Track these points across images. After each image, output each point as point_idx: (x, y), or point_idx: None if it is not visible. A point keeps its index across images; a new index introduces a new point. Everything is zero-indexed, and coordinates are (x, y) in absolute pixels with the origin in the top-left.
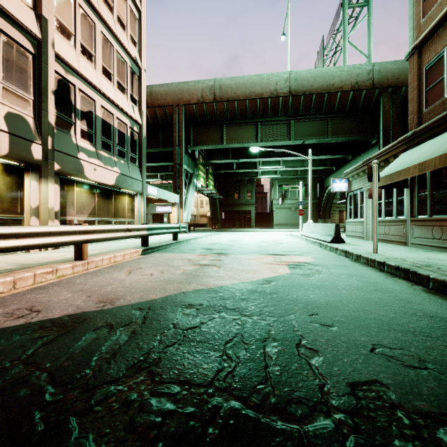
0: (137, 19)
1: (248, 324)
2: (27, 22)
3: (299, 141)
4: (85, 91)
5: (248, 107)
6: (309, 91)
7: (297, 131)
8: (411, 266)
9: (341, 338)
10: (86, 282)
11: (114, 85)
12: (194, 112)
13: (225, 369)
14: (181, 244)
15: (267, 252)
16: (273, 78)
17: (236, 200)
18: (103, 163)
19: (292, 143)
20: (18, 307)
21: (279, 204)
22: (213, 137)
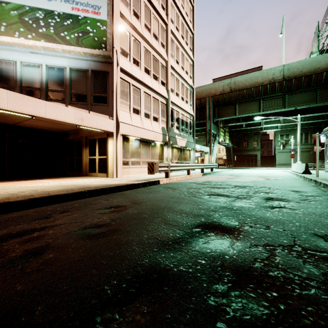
0: (192, 65)
1: (246, 183)
2: (165, 95)
3: (292, 108)
4: (176, 110)
5: (253, 91)
6: (298, 75)
7: (290, 101)
8: (320, 179)
9: (266, 185)
10: (199, 179)
11: (184, 102)
12: (218, 99)
13: (241, 185)
14: (215, 173)
15: (260, 176)
16: (271, 71)
17: (245, 147)
18: (182, 137)
19: (287, 109)
20: (192, 180)
21: (281, 149)
22: (229, 112)
